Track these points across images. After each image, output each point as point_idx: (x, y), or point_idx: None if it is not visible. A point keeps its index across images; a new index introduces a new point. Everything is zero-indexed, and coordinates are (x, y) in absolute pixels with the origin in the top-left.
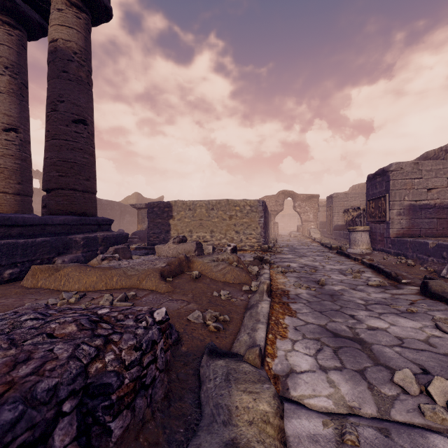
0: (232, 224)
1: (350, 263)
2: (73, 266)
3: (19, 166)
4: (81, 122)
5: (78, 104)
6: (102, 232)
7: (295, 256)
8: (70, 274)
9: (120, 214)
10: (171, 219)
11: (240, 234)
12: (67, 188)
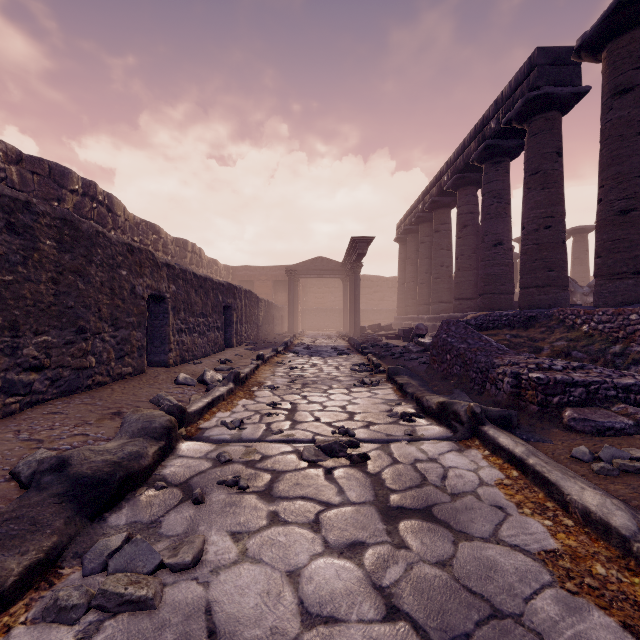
0: None
1: None
2: None
3: None
4: None
5: None
6: None
7: None
8: None
9: None
10: None
11: None
12: None
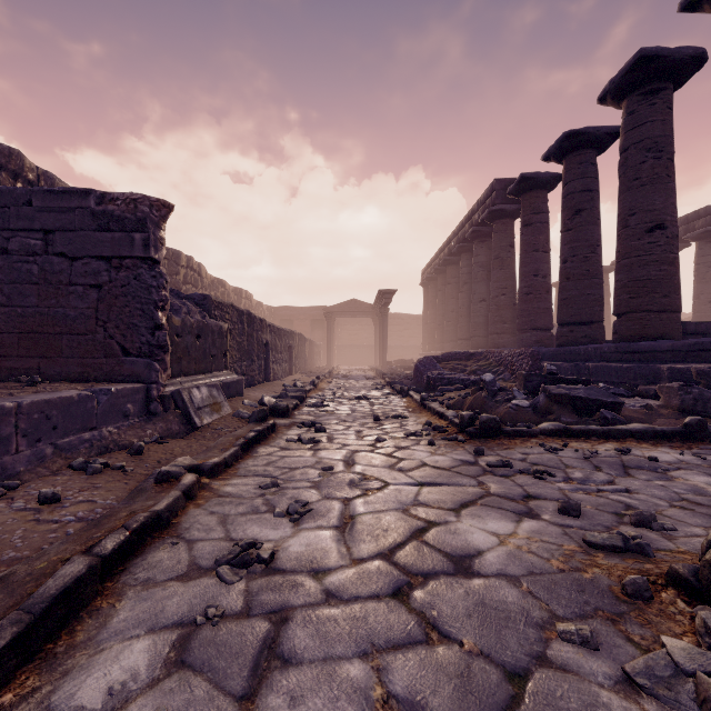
0: None
1: (250, 478)
2: None
3: None
4: None
5: None
6: None
7: (448, 535)
8: None
9: None
10: None
11: None
12: None
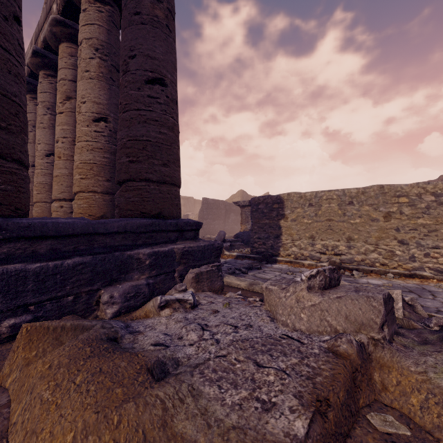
0: (391, 228)
1: None
2: (72, 344)
3: (108, 160)
4: (158, 83)
5: (153, 56)
6: (183, 242)
7: None
8: (35, 388)
9: (225, 213)
10: (281, 219)
11: (409, 245)
12: (138, 179)
